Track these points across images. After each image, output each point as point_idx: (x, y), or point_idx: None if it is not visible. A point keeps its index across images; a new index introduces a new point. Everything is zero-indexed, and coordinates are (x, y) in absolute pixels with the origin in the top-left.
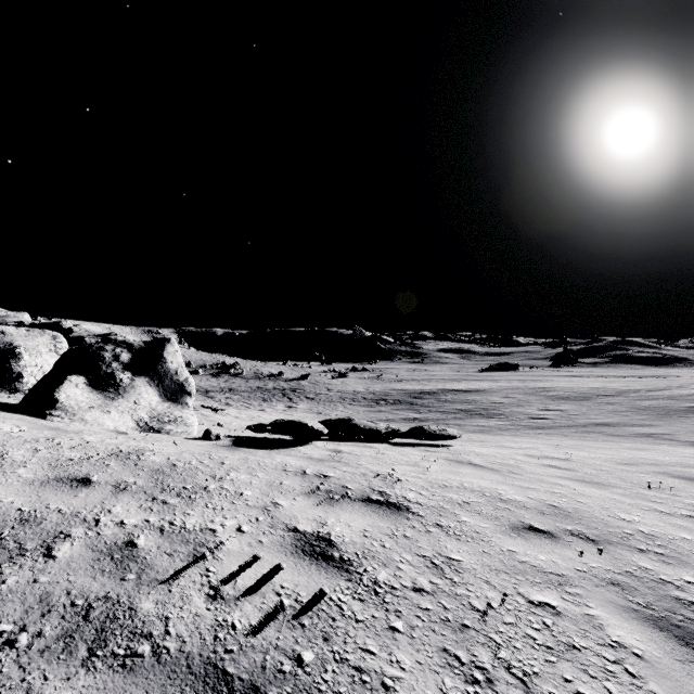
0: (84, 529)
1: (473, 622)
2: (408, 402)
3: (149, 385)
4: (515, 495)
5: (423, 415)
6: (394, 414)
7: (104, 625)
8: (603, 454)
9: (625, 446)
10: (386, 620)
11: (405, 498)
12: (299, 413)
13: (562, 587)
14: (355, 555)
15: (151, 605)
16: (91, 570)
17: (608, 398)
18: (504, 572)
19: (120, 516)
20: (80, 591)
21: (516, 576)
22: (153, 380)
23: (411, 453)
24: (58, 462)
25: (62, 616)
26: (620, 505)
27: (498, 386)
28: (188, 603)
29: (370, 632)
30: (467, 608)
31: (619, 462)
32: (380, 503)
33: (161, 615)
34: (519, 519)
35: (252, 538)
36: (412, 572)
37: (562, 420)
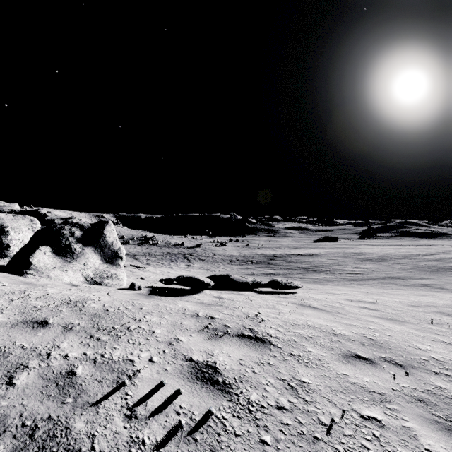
0: (38, 361)
1: (322, 435)
2: (266, 262)
3: (94, 252)
4: (343, 330)
5: (276, 271)
6: (257, 270)
7: (45, 443)
8: (398, 299)
9: (411, 293)
10: (258, 435)
11: (267, 334)
12: (195, 270)
13: (383, 403)
14: (233, 380)
15: (82, 425)
16: (40, 395)
17: (398, 260)
18: (341, 391)
19: (66, 350)
20: (30, 413)
21: (350, 395)
22: (97, 249)
23: (270, 299)
24: (25, 309)
25: (13, 435)
26: (416, 338)
27: (325, 252)
28: (110, 422)
29: (246, 445)
30: (317, 423)
31: (409, 304)
32: (250, 338)
33: (89, 433)
34: (348, 349)
35: (159, 367)
36: (275, 393)
37: (368, 274)
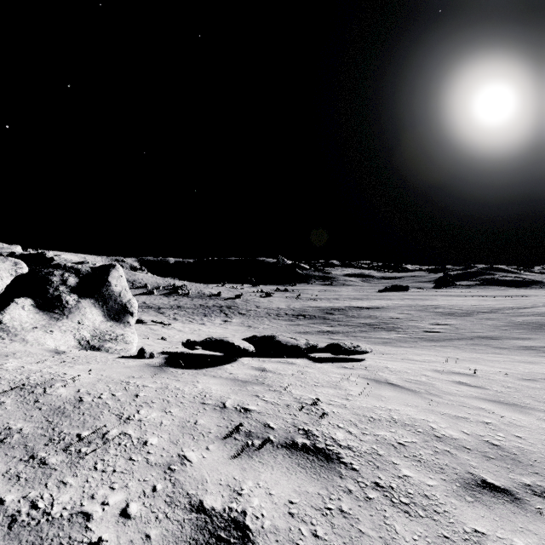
0: None
1: None
2: (321, 317)
3: (93, 306)
4: (449, 429)
5: (334, 328)
6: (310, 327)
7: None
8: (501, 369)
9: (514, 359)
10: None
11: (333, 440)
12: (233, 326)
13: None
14: None
15: None
16: None
17: (487, 314)
18: None
19: None
20: None
21: None
22: (98, 301)
23: (330, 371)
24: None
25: None
26: None
27: (394, 304)
28: None
29: None
30: None
31: (520, 377)
32: (306, 450)
33: None
34: (467, 469)
35: (137, 530)
36: None
37: (451, 333)
